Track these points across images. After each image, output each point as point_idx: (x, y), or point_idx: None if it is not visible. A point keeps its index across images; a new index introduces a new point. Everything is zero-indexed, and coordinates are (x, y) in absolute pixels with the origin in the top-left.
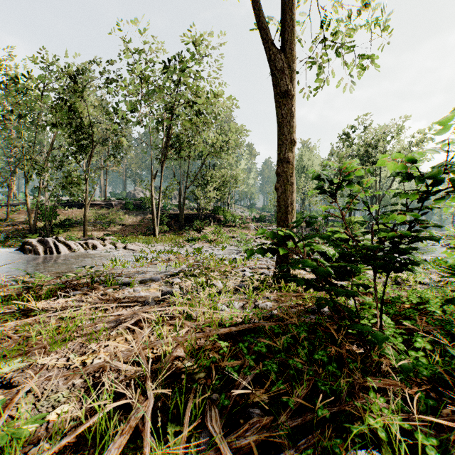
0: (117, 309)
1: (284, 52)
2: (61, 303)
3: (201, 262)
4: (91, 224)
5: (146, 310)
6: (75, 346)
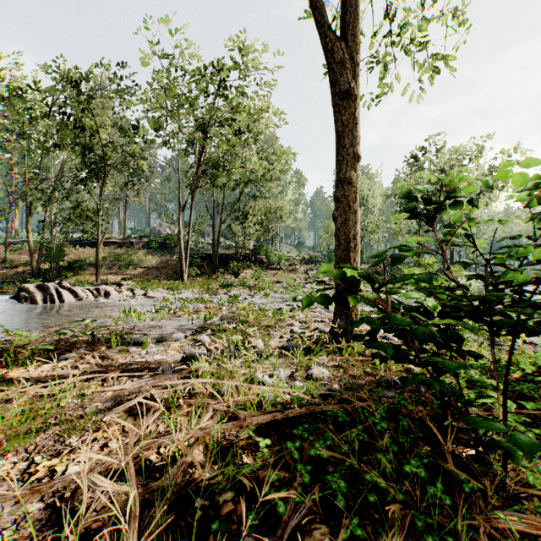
0: (120, 380)
1: (344, 39)
2: (46, 370)
3: (237, 314)
4: (106, 266)
5: (156, 383)
6: (46, 441)
